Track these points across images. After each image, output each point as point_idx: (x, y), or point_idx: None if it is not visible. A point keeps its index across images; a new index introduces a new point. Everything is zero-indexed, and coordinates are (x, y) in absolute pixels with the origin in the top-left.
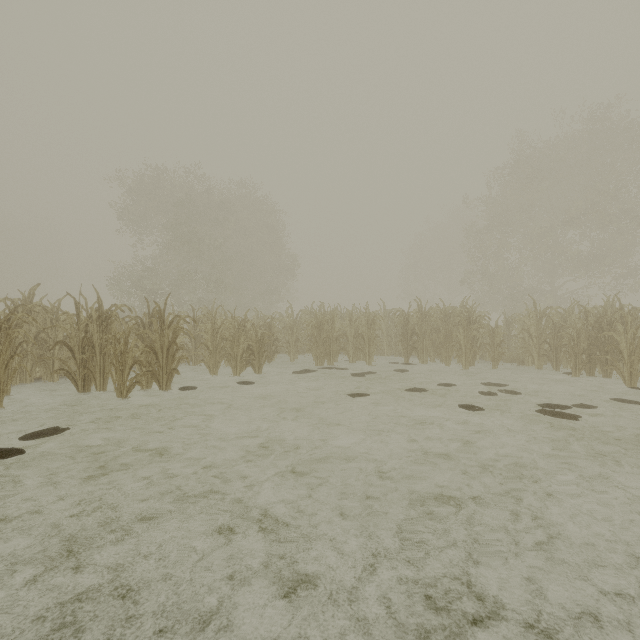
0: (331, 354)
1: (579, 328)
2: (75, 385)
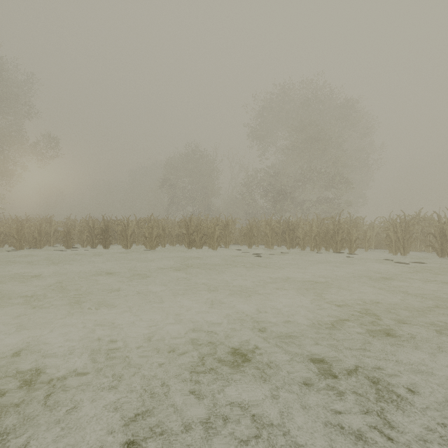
0: None
1: None
2: (436, 253)
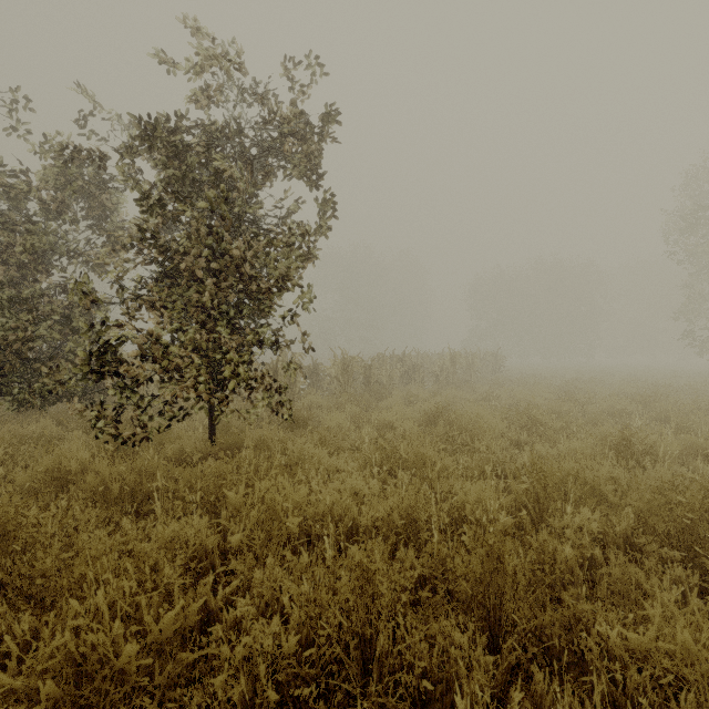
0: None
1: None
2: None
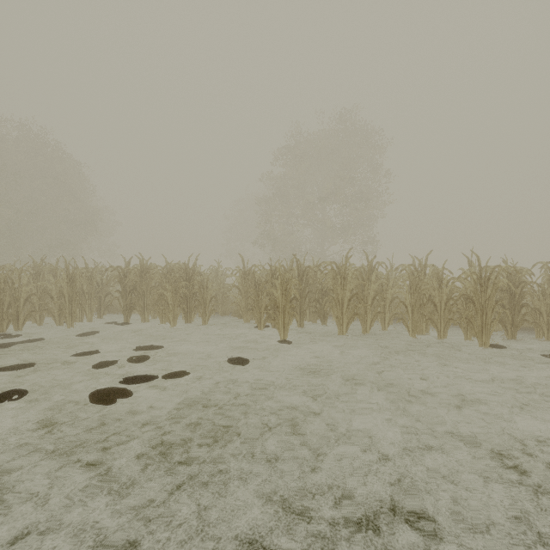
0: (19, 317)
1: (263, 284)
2: None
